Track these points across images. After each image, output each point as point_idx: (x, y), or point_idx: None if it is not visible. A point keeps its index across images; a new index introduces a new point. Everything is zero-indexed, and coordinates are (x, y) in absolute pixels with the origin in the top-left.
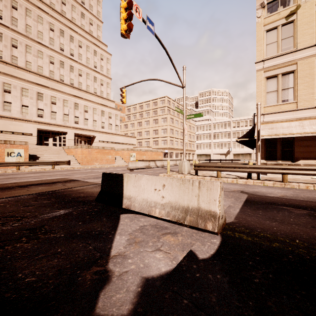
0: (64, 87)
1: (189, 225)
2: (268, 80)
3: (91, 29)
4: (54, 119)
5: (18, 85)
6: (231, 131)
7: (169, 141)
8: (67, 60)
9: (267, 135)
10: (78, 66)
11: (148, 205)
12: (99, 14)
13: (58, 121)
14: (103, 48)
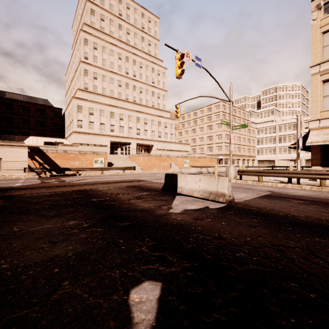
0: (129, 105)
1: (211, 200)
2: (325, 84)
3: (149, 49)
4: (122, 132)
5: (98, 108)
6: (302, 133)
7: (224, 147)
8: (131, 81)
9: (320, 141)
10: (139, 84)
11: (191, 191)
12: (156, 33)
13: (124, 133)
14: (160, 63)
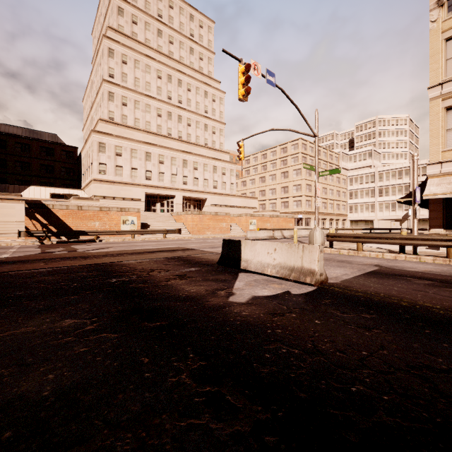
0: (172, 142)
1: (293, 280)
2: (449, 112)
3: (201, 65)
4: (162, 181)
5: (128, 147)
6: (411, 183)
7: (305, 202)
8: (175, 109)
9: (443, 193)
10: (187, 114)
11: (262, 266)
12: (211, 43)
13: (166, 183)
14: (216, 85)
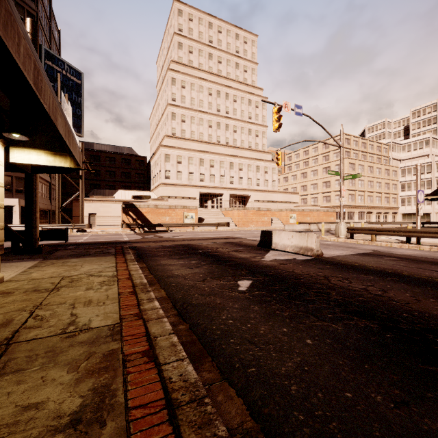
0: (220, 148)
1: (301, 254)
2: None
3: (245, 76)
4: (212, 182)
5: (186, 155)
6: None
7: (347, 196)
8: (223, 120)
9: None
10: (233, 122)
11: (284, 246)
12: (254, 55)
13: (216, 183)
14: (259, 93)
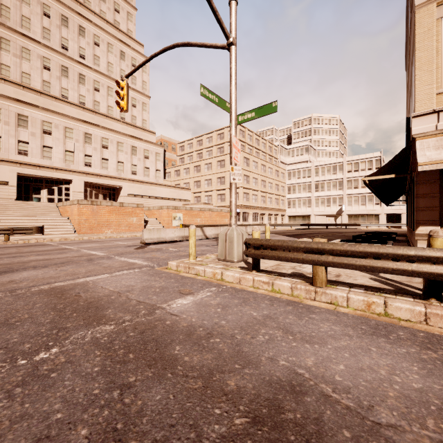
0: (67, 108)
1: None
2: None
3: (117, 19)
4: (48, 159)
5: None
6: (344, 178)
7: (242, 194)
8: (74, 65)
9: None
10: (93, 75)
11: None
12: None
13: (55, 161)
14: (137, 48)
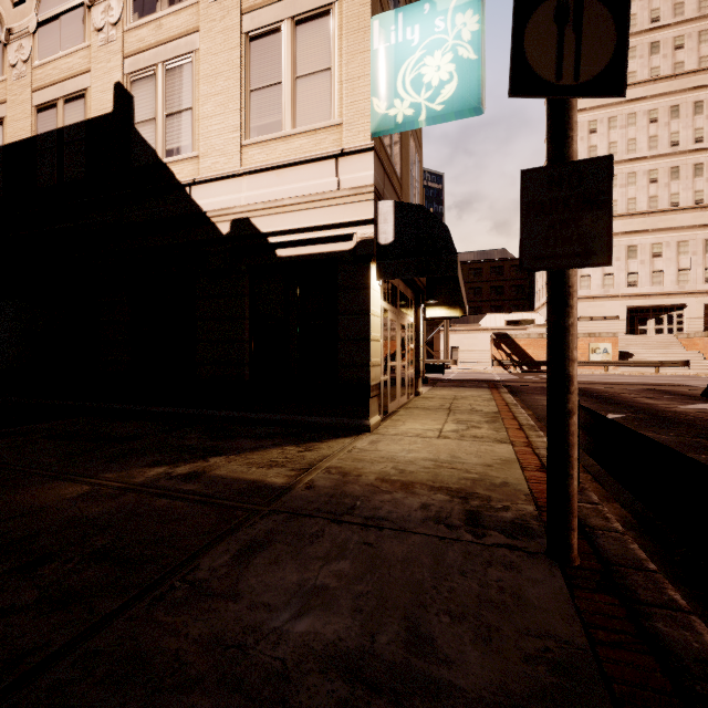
0: (679, 217)
1: None
2: None
3: None
4: (657, 285)
5: None
6: None
7: None
8: (686, 158)
9: None
10: None
11: None
12: None
13: (666, 286)
14: None
